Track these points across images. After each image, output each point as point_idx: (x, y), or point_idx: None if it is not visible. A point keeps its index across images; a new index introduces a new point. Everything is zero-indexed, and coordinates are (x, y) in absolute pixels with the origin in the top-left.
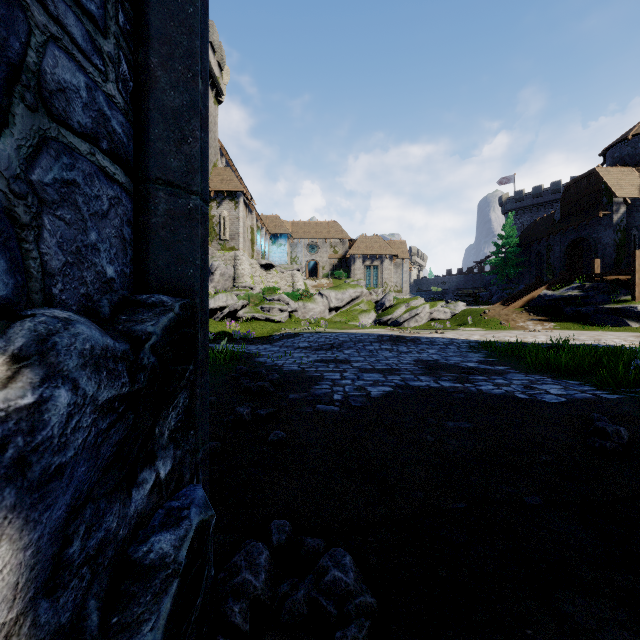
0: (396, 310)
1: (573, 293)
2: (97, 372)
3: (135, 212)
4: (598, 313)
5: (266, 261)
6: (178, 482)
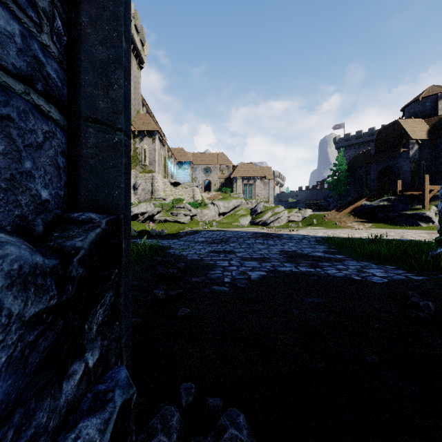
0: (265, 215)
1: (384, 203)
2: (24, 290)
3: (69, 144)
4: (400, 217)
5: (174, 180)
6: (105, 367)
